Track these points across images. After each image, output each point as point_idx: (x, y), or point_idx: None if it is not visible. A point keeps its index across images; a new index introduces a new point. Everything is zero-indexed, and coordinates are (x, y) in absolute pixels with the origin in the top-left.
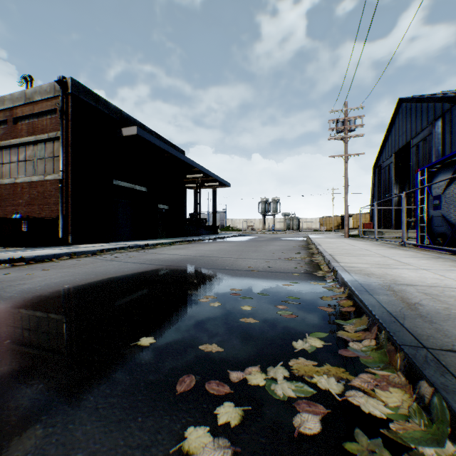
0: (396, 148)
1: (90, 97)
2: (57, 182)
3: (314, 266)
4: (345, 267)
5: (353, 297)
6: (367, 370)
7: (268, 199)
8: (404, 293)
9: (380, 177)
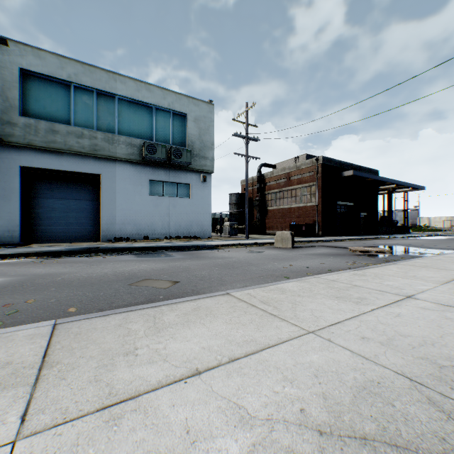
0: None
1: (328, 161)
2: (313, 206)
3: None
4: None
5: None
6: None
7: None
8: None
9: None
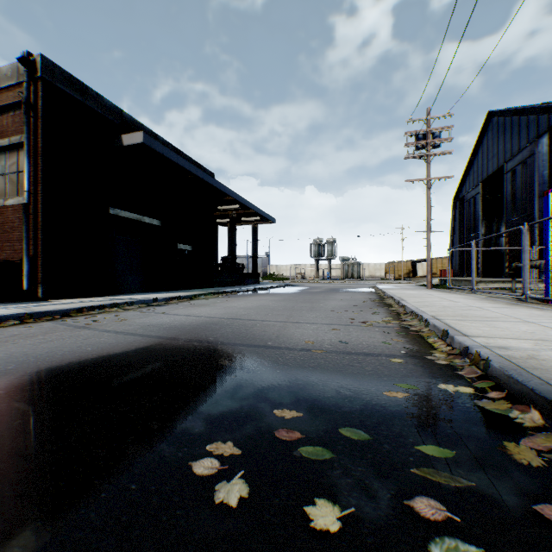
0: (484, 175)
1: (73, 87)
2: (22, 208)
3: (415, 338)
4: (494, 349)
5: None
6: None
7: (322, 239)
8: None
9: (462, 212)
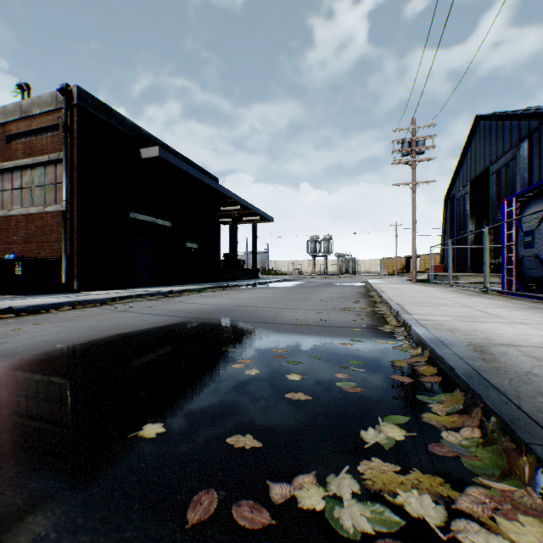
0: (472, 176)
1: (101, 111)
2: (60, 214)
3: (378, 318)
4: (420, 320)
5: (437, 362)
6: (476, 481)
7: (318, 236)
8: (506, 357)
9: (452, 210)
